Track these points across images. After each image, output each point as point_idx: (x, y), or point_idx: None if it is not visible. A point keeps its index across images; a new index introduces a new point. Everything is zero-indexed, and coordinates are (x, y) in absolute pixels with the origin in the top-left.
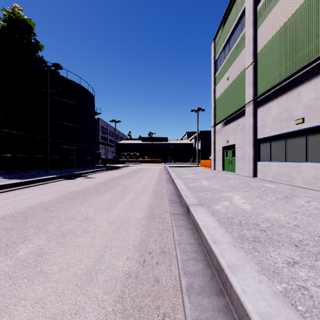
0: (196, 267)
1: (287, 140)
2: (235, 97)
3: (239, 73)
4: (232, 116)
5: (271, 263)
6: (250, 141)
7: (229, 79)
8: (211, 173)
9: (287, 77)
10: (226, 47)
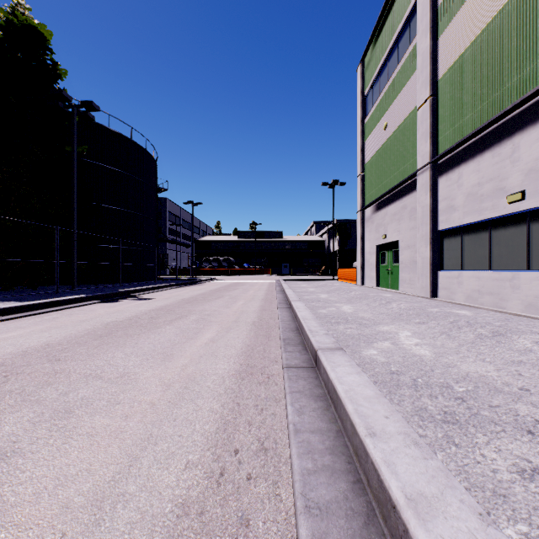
0: (333, 490)
1: (492, 231)
2: (398, 159)
3: (406, 117)
4: (394, 192)
5: (487, 472)
6: (425, 235)
7: (388, 128)
8: (357, 291)
9: (493, 118)
10: (382, 73)
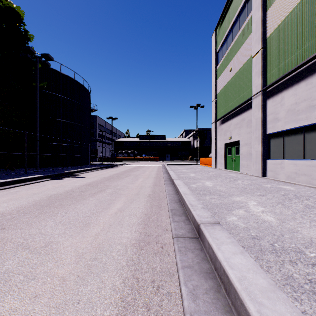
0: None
1: (306, 134)
2: (239, 90)
3: (244, 63)
4: (236, 110)
5: None
6: (258, 137)
7: (233, 70)
8: (213, 172)
9: (307, 59)
10: (228, 37)
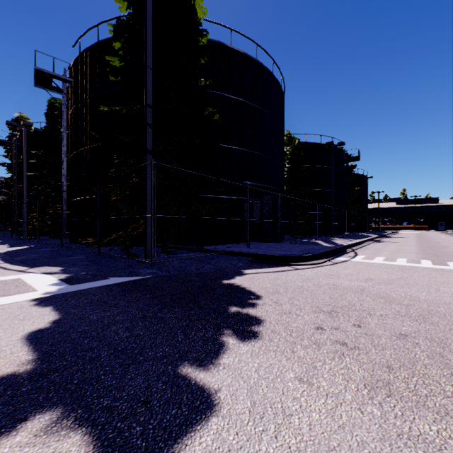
0: None
1: None
2: None
3: None
4: None
5: None
6: None
7: None
8: None
9: None
10: None
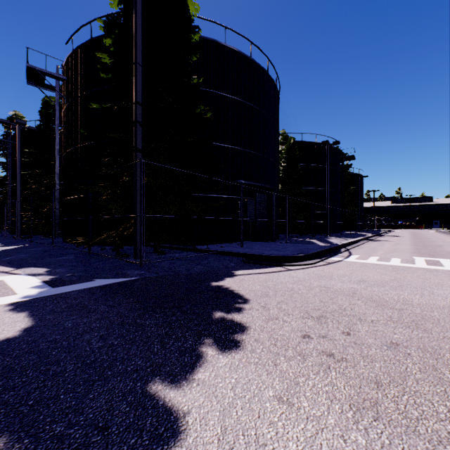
0: None
1: None
2: None
3: None
4: None
5: None
6: None
7: None
8: None
9: None
10: None
